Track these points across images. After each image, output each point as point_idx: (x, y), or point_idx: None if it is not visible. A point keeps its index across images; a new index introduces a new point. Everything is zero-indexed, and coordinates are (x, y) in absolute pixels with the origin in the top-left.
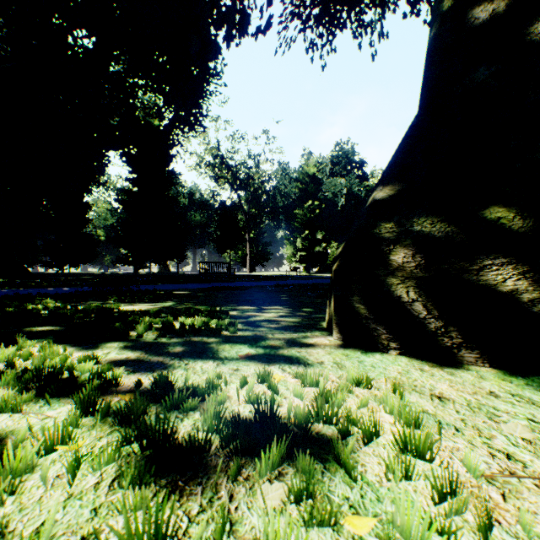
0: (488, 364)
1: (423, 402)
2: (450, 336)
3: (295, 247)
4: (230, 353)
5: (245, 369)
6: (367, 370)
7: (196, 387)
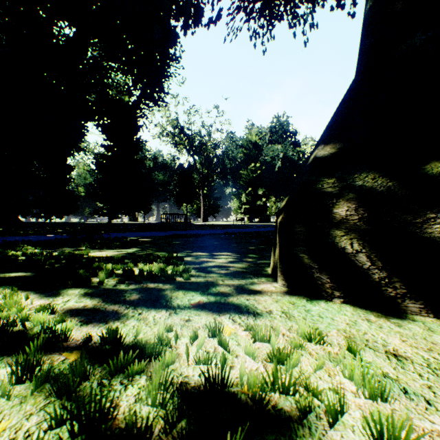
0: (433, 315)
1: (380, 363)
2: (394, 286)
3: (241, 201)
4: (183, 300)
5: (196, 319)
6: (315, 321)
7: (144, 346)
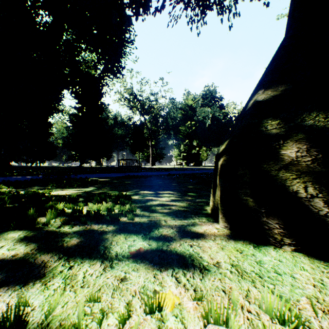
0: None
1: None
2: None
3: (180, 150)
4: (123, 247)
5: (133, 277)
6: (274, 281)
7: None
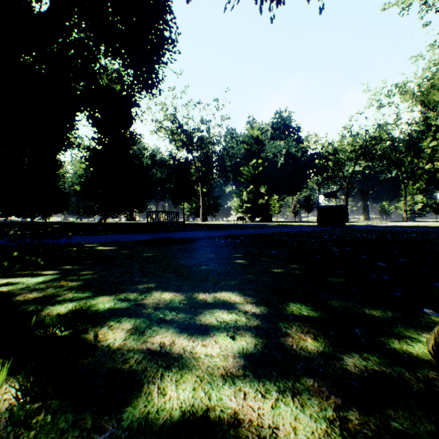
0: None
1: None
2: None
3: (241, 200)
4: None
5: None
6: None
7: None
